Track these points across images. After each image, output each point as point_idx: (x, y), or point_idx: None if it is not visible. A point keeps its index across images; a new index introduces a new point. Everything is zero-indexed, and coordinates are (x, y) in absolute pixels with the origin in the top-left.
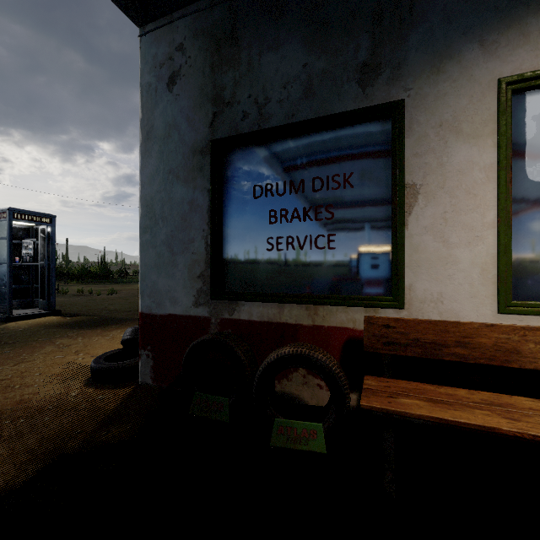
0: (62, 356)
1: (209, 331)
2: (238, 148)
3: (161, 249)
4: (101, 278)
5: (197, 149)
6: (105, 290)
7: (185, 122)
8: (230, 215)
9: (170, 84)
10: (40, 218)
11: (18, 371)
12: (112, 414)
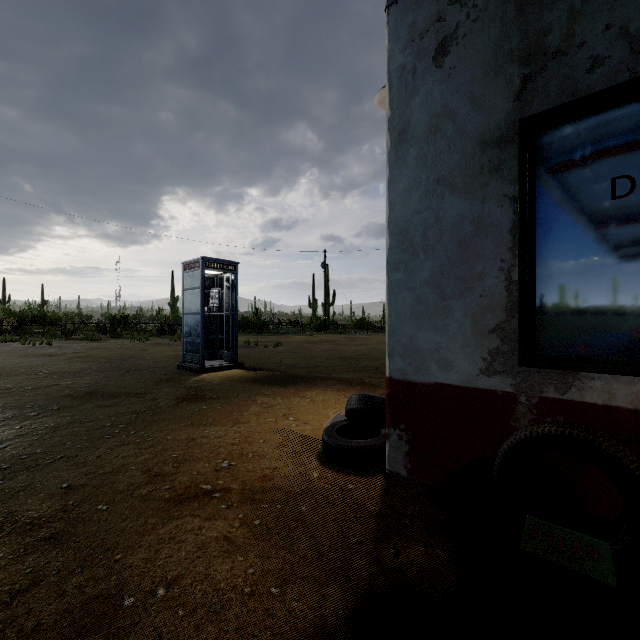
0: (272, 419)
1: (514, 414)
2: (573, 121)
3: (422, 291)
4: (259, 328)
5: (488, 140)
6: (268, 342)
7: (465, 104)
8: (555, 233)
9: (437, 57)
10: (226, 265)
11: (241, 435)
12: (388, 521)
